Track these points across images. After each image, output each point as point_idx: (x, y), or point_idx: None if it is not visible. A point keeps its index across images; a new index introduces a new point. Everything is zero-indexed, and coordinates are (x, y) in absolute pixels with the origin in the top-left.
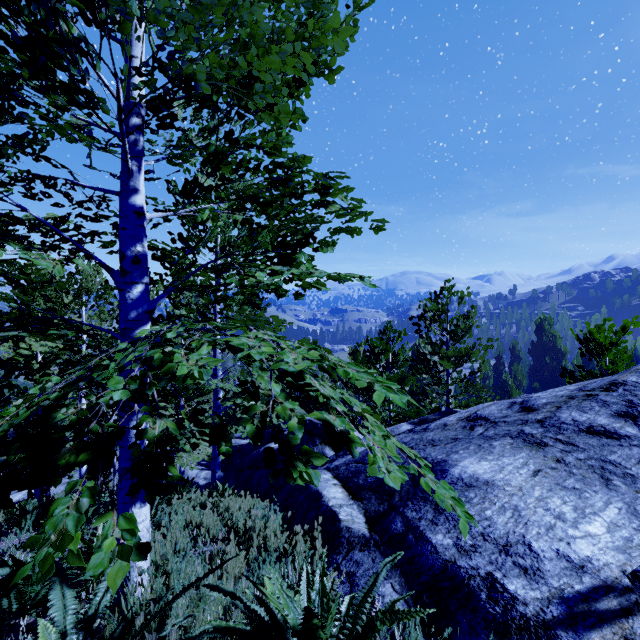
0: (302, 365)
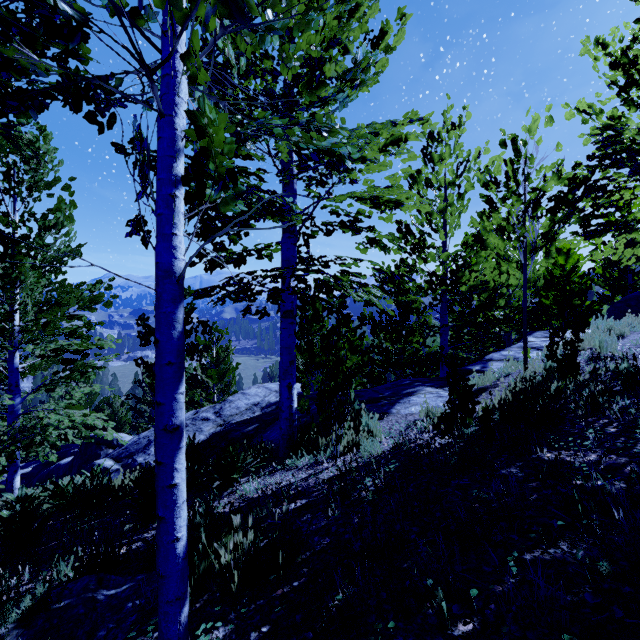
0: (91, 421)
